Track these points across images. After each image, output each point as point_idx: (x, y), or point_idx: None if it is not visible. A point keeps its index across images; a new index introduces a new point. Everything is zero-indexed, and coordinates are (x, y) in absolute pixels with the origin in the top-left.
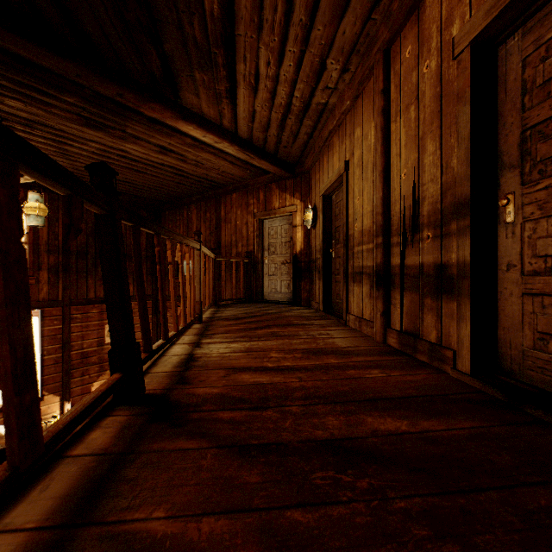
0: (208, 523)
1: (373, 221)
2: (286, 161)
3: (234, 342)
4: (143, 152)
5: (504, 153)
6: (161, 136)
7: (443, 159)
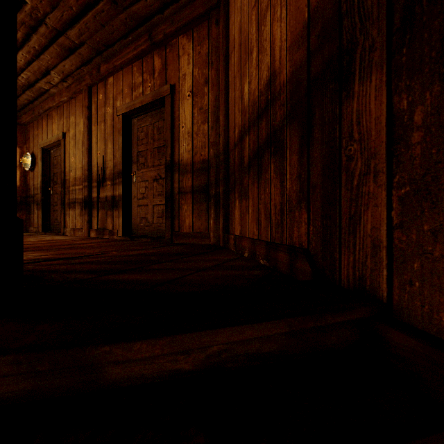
0: (28, 254)
1: (82, 173)
2: None
3: None
4: None
5: (134, 158)
6: None
7: (115, 153)
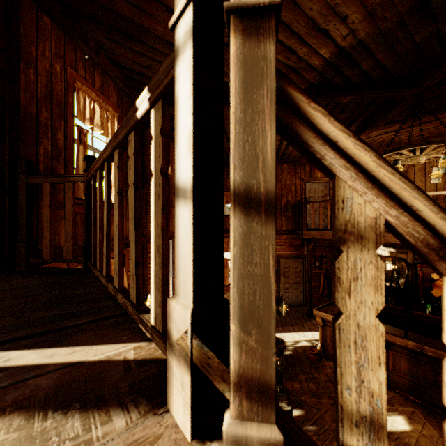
0: None
1: None
2: None
3: None
4: None
5: None
6: None
7: None
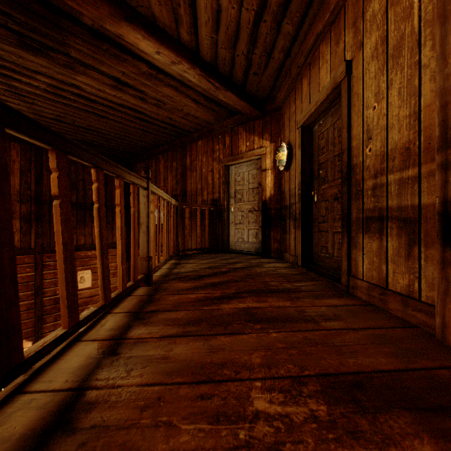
0: None
1: (417, 129)
2: (255, 97)
3: (181, 340)
4: (98, 88)
5: None
6: (112, 62)
7: None
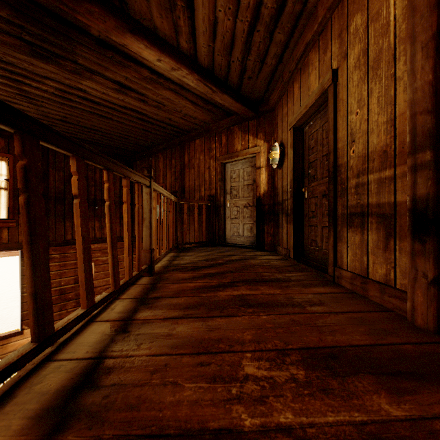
0: None
1: (393, 134)
2: (250, 99)
3: (182, 321)
4: (102, 91)
5: None
6: (116, 68)
7: None
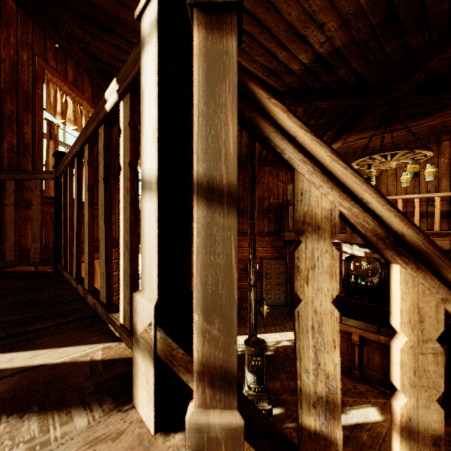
0: None
1: None
2: None
3: None
4: None
5: None
6: None
7: (450, 186)
